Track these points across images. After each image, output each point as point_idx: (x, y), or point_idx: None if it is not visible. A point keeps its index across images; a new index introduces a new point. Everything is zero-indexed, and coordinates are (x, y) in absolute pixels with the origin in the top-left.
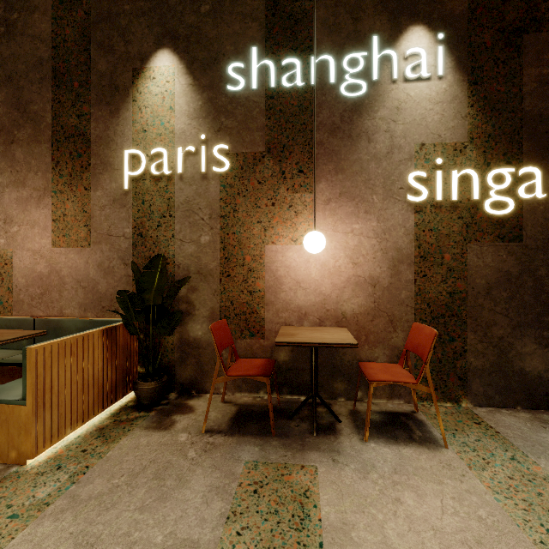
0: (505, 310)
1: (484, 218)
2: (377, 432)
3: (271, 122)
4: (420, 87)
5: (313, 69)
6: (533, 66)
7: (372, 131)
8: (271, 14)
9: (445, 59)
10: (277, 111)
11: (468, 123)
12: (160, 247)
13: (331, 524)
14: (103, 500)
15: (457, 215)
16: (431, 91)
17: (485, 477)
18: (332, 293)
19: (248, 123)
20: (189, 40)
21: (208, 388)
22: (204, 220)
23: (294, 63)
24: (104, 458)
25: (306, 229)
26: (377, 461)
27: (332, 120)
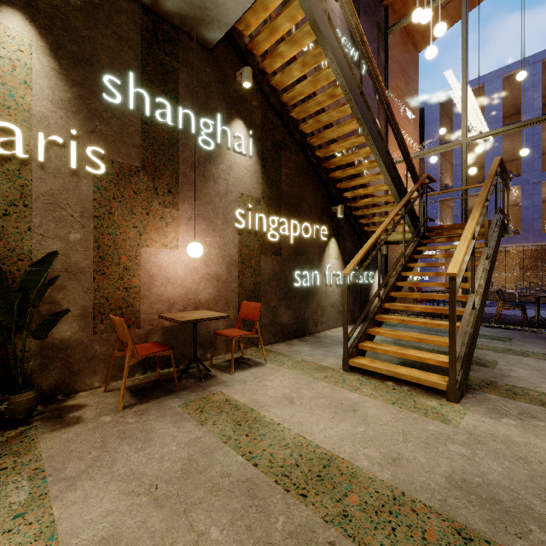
0: (275, 292)
1: (268, 242)
2: (234, 369)
3: (146, 144)
4: (241, 158)
5: (180, 117)
6: (285, 168)
7: (217, 177)
8: (146, 52)
9: (252, 147)
10: (151, 136)
11: (262, 188)
12: (9, 240)
13: (249, 402)
14: (99, 465)
15: (257, 239)
16: (246, 163)
17: (286, 367)
18: (192, 286)
19: (124, 136)
20: (53, 21)
21: (80, 387)
22: (74, 217)
23: (166, 105)
24: (45, 458)
25: (174, 237)
26: (245, 378)
27: (192, 160)
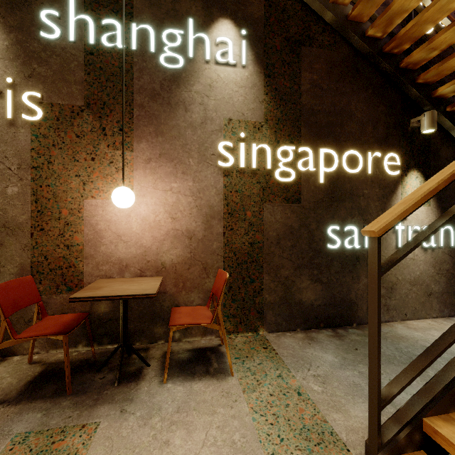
0: (290, 256)
1: (275, 184)
2: (179, 371)
3: (91, 77)
4: (228, 71)
5: (134, 35)
6: (308, 71)
7: (189, 102)
8: None
9: (247, 52)
10: (97, 67)
11: (264, 107)
12: None
13: None
14: None
15: (256, 180)
16: (237, 76)
17: (252, 398)
18: (152, 246)
19: (65, 74)
20: None
21: (17, 349)
22: (11, 169)
23: (115, 25)
24: None
25: (127, 185)
26: (166, 403)
27: (152, 86)
